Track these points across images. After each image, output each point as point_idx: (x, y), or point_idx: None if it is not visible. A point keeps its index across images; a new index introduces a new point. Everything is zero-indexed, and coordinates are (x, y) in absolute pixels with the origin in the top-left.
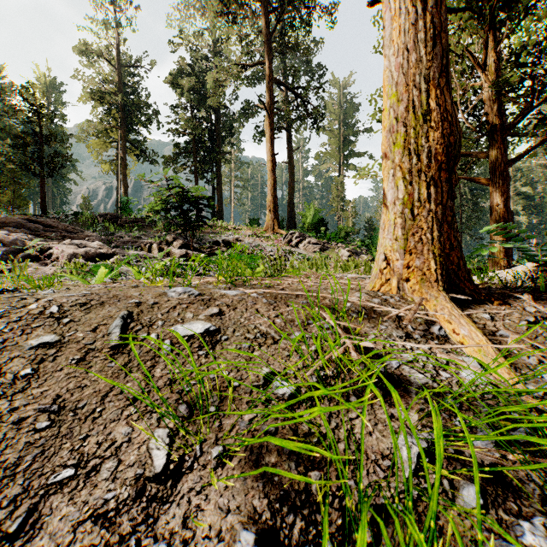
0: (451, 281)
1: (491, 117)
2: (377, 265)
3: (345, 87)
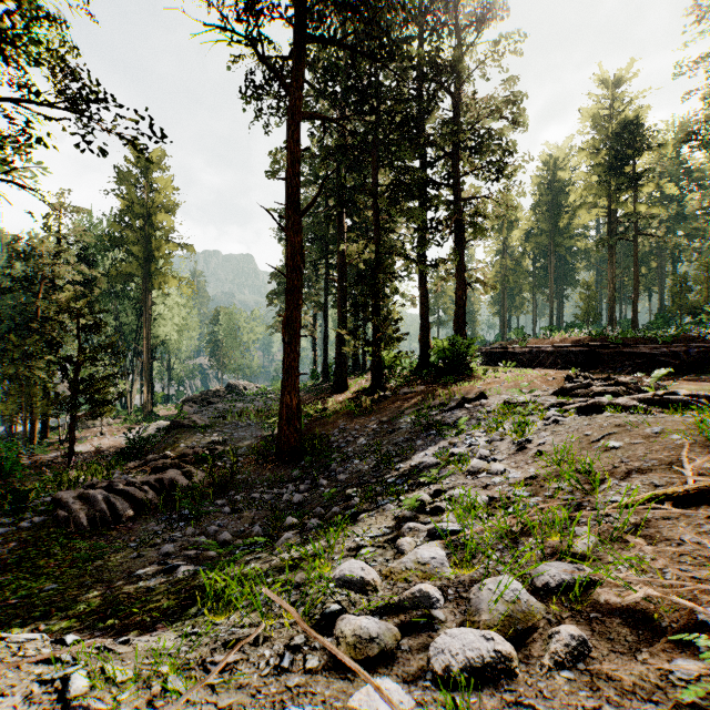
0: None
1: None
2: None
3: None
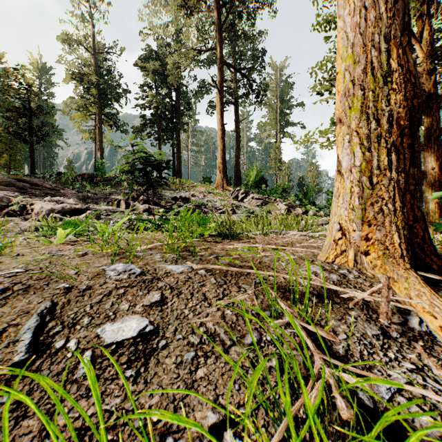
0: (415, 256)
1: (425, 87)
2: (330, 234)
3: (281, 69)
